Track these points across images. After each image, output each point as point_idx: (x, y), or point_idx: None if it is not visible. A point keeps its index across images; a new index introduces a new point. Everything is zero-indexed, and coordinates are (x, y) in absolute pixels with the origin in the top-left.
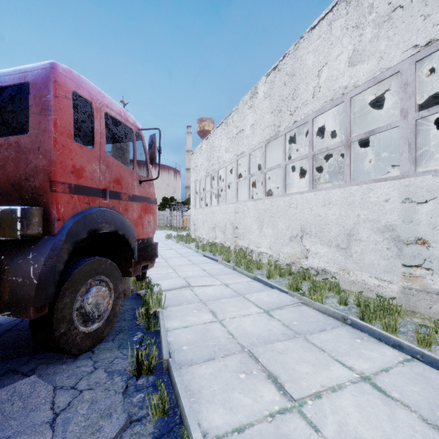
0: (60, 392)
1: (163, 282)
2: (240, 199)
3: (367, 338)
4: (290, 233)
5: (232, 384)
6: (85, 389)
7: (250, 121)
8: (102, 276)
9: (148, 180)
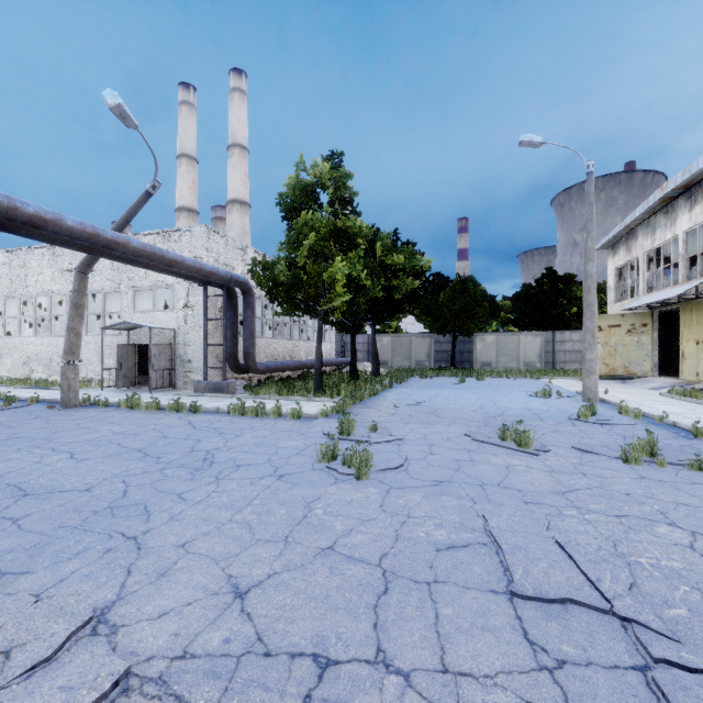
0: None
1: None
2: None
3: (33, 389)
4: (23, 361)
5: None
6: None
7: None
8: None
9: None
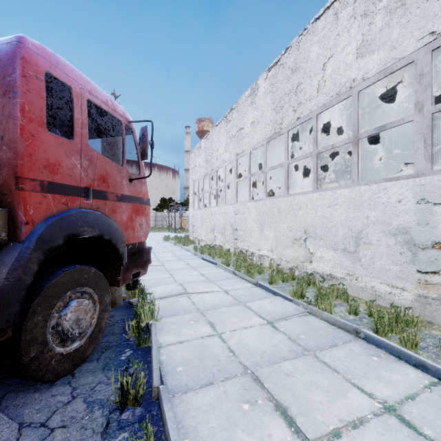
0: (26, 431)
1: (158, 289)
2: (239, 200)
3: (384, 355)
4: (293, 235)
5: (234, 418)
6: (57, 427)
7: (250, 118)
8: (84, 287)
9: (139, 178)
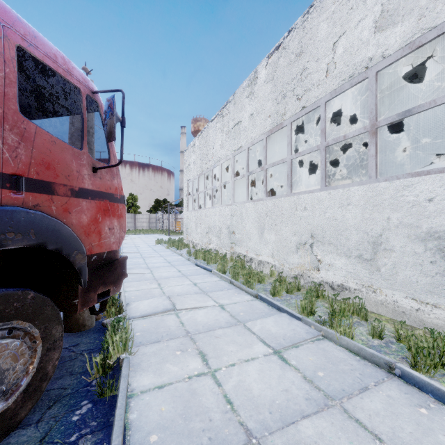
0: None
1: (142, 304)
2: (236, 201)
3: (434, 405)
4: (297, 240)
5: None
6: None
7: (248, 110)
8: (14, 320)
9: (106, 166)
